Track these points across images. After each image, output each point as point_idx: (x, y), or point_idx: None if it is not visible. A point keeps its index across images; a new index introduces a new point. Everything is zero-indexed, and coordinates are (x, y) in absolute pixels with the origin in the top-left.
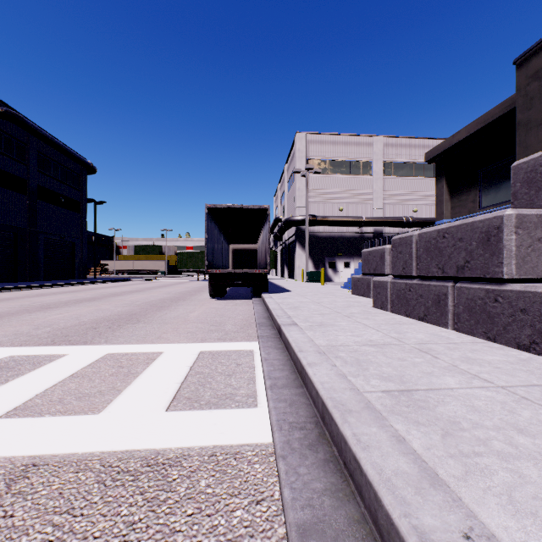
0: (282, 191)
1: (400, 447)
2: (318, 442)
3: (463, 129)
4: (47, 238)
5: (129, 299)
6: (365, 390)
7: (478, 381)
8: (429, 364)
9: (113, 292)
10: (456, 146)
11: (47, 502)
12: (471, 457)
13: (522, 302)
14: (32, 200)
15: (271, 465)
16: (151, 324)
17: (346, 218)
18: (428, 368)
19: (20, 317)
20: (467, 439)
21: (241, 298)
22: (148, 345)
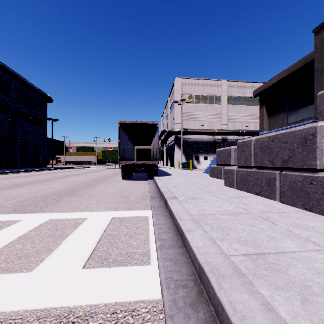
0: (166, 114)
1: (272, 318)
2: (198, 300)
3: (276, 76)
4: (21, 142)
5: (70, 180)
6: (230, 254)
7: (311, 244)
8: (272, 230)
9: (61, 175)
10: (272, 87)
11: None
12: None
13: None
14: (12, 118)
15: (161, 323)
16: (82, 197)
17: (205, 130)
18: (272, 233)
19: None
20: (322, 305)
21: (141, 179)
22: (78, 213)
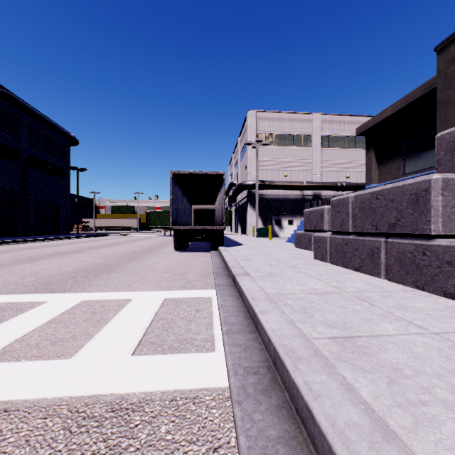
0: (236, 160)
1: (350, 396)
2: (271, 387)
3: (389, 108)
4: (36, 199)
5: (105, 251)
6: (312, 337)
7: (414, 328)
8: (368, 311)
9: (92, 246)
10: (383, 122)
11: (13, 450)
12: (418, 406)
13: (448, 256)
14: (24, 167)
15: (227, 410)
16: (122, 274)
17: (290, 182)
18: (368, 315)
19: (10, 267)
20: (411, 386)
21: (201, 251)
22: (119, 293)
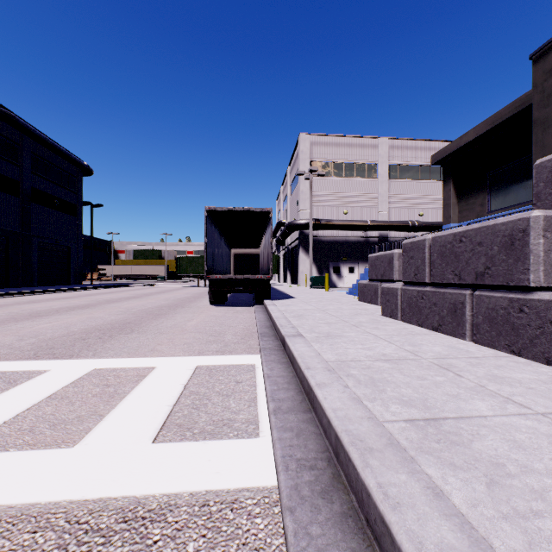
0: (285, 194)
1: (440, 505)
2: (333, 487)
3: (471, 131)
4: (41, 242)
5: (124, 306)
6: (385, 419)
7: (513, 406)
8: (453, 384)
9: (108, 299)
10: (464, 148)
11: None
12: (530, 519)
13: (551, 313)
14: (25, 202)
15: (276, 519)
16: (145, 334)
17: (351, 221)
18: (453, 389)
19: (5, 326)
20: (518, 489)
21: (243, 305)
22: (140, 359)
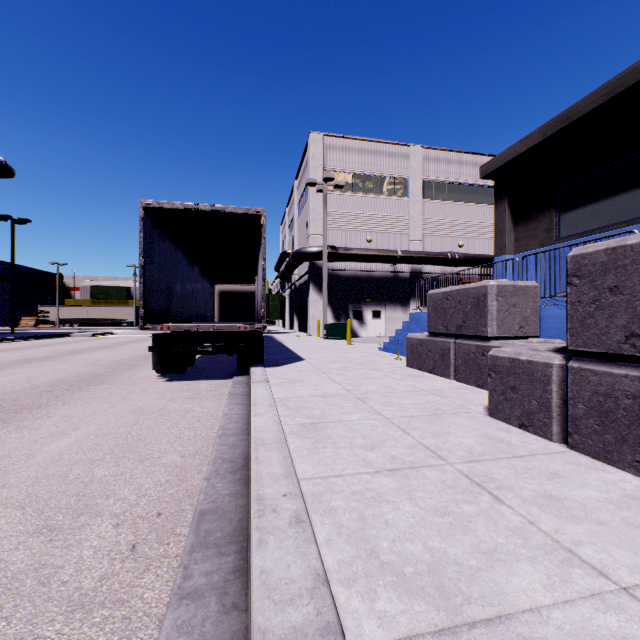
0: (291, 217)
1: None
2: None
3: (536, 132)
4: None
5: None
6: None
7: None
8: None
9: None
10: (524, 156)
11: None
12: None
13: None
14: None
15: None
16: None
17: (377, 251)
18: None
19: None
20: None
21: (216, 375)
22: None
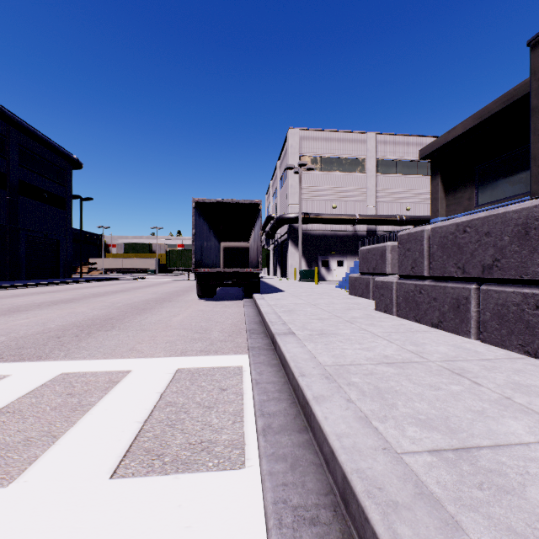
0: (274, 189)
1: None
2: None
3: (459, 126)
4: (29, 235)
5: (110, 300)
6: (404, 450)
7: None
8: (474, 395)
9: (95, 292)
10: (452, 143)
11: None
12: None
13: None
14: (12, 195)
15: None
16: (126, 331)
17: (340, 215)
18: (476, 403)
19: None
20: None
21: (232, 299)
22: (115, 361)
